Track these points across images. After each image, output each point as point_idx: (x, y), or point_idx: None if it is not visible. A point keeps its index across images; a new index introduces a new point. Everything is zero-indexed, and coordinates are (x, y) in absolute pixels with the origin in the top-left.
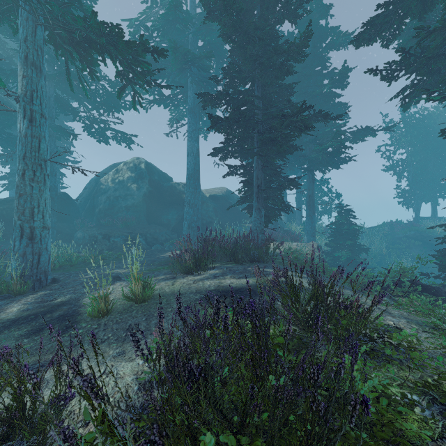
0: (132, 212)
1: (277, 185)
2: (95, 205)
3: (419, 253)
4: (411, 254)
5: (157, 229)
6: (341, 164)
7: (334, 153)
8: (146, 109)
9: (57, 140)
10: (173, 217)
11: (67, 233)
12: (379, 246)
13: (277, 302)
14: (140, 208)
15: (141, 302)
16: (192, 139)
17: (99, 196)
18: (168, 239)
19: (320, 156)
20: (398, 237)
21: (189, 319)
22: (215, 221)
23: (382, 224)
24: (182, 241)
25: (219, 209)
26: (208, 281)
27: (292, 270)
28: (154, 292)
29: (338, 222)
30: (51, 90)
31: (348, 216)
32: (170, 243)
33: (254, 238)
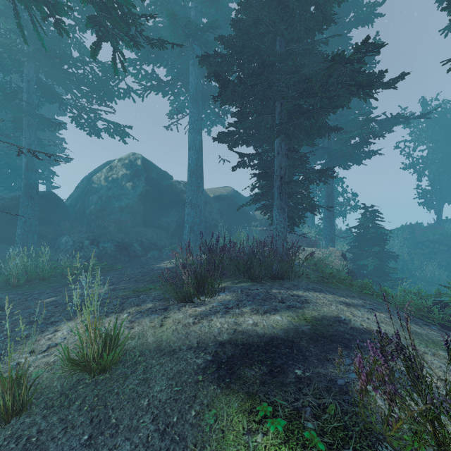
0: (126, 214)
1: (302, 178)
2: (85, 206)
3: (446, 259)
4: (437, 261)
5: (155, 233)
6: (363, 159)
7: (362, 143)
8: (142, 96)
9: (47, 135)
10: (173, 220)
11: (52, 238)
12: (399, 251)
13: (355, 384)
14: (135, 209)
15: (97, 374)
16: (194, 130)
17: (90, 196)
18: (167, 244)
19: (345, 147)
20: (419, 242)
21: (181, 447)
22: (220, 224)
23: (401, 227)
24: (183, 247)
25: (224, 210)
26: (216, 321)
27: (330, 292)
28: (128, 343)
29: (362, 225)
30: (31, 72)
31: (374, 218)
32: (169, 249)
33: (276, 247)
